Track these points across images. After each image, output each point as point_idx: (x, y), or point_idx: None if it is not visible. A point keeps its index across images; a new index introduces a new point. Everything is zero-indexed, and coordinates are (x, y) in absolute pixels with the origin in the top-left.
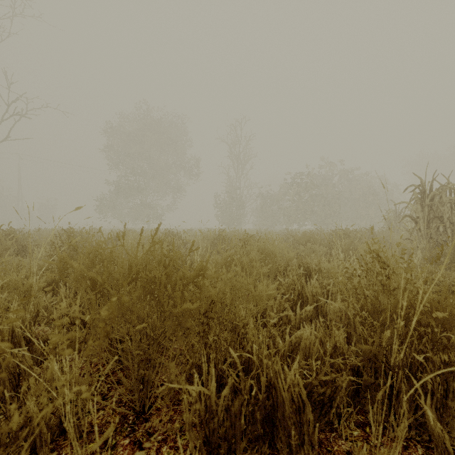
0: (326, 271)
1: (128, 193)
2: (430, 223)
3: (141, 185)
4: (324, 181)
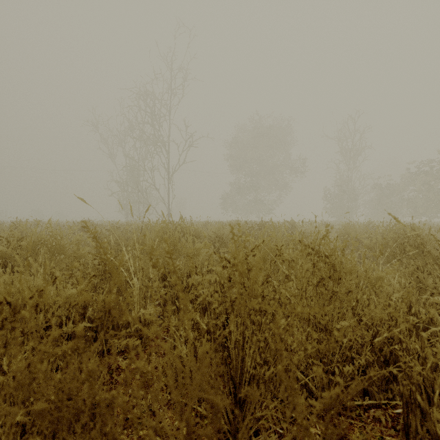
0: None
1: (244, 191)
2: None
3: (256, 185)
4: None
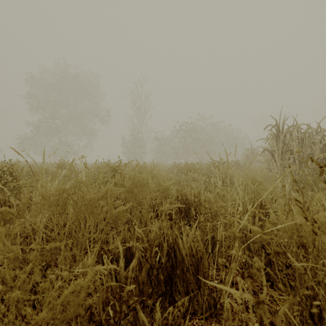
0: (207, 202)
1: (48, 133)
2: (284, 155)
3: (60, 128)
4: (202, 129)
